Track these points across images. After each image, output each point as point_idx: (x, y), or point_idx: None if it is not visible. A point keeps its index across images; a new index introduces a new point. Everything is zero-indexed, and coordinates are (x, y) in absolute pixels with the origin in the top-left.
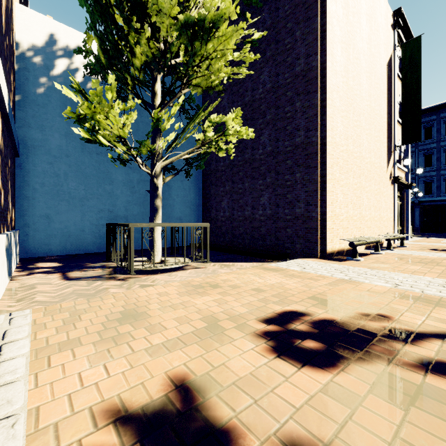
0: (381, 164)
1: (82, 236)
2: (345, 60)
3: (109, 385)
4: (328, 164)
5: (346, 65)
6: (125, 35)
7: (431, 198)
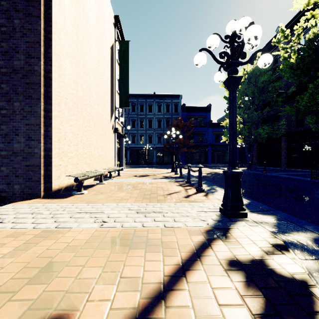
0: (106, 116)
1: None
2: (75, 13)
3: None
4: (54, 100)
5: (76, 19)
6: None
7: (134, 145)
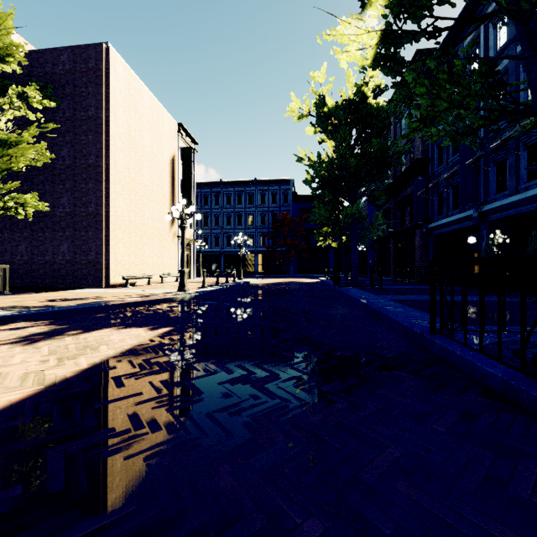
0: (165, 227)
1: None
2: (127, 162)
3: None
4: (111, 229)
5: (129, 165)
6: None
7: (230, 249)
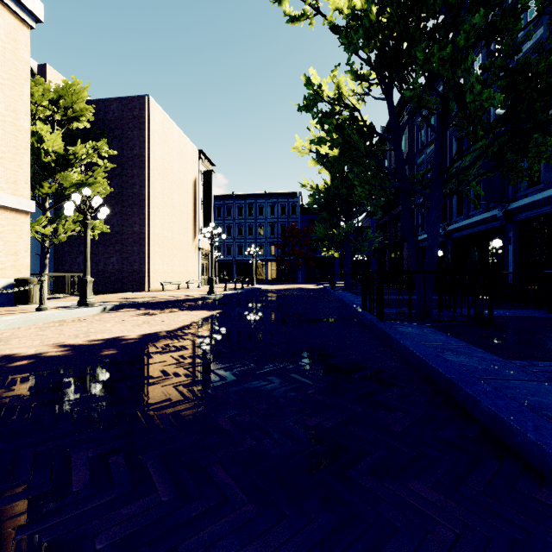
0: (189, 240)
1: None
2: (162, 189)
3: None
4: (151, 244)
5: (163, 191)
6: (40, 180)
7: (241, 258)
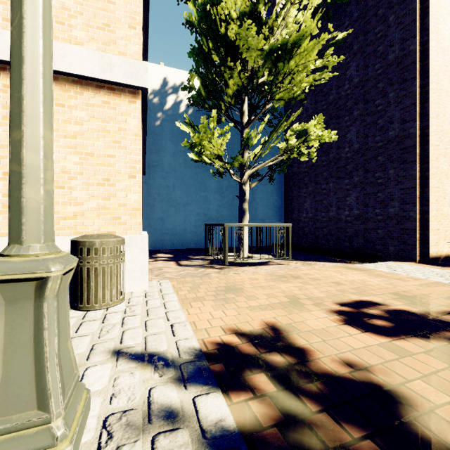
0: None
1: (185, 235)
2: None
3: (227, 320)
4: (431, 157)
5: None
6: (221, 73)
7: None
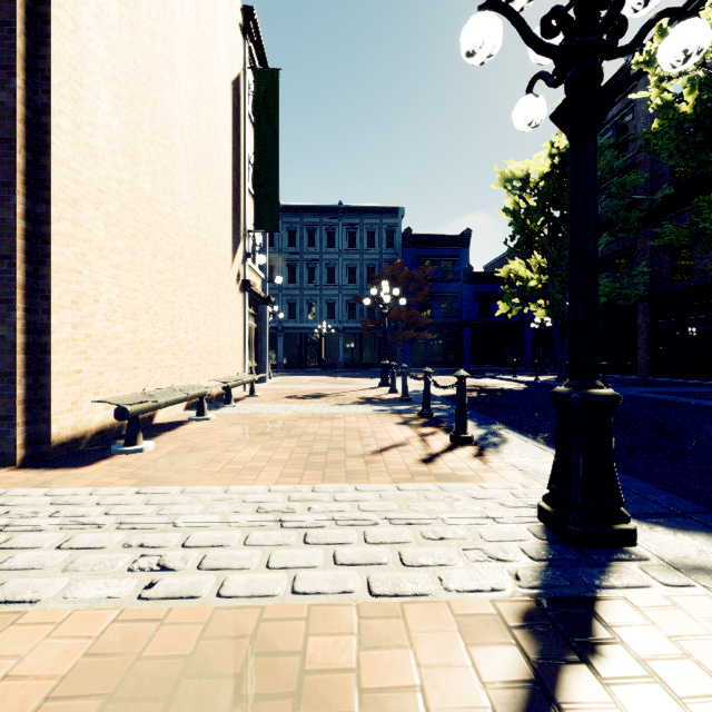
0: (222, 250)
1: None
2: None
3: None
4: (59, 191)
5: None
6: None
7: (295, 324)
